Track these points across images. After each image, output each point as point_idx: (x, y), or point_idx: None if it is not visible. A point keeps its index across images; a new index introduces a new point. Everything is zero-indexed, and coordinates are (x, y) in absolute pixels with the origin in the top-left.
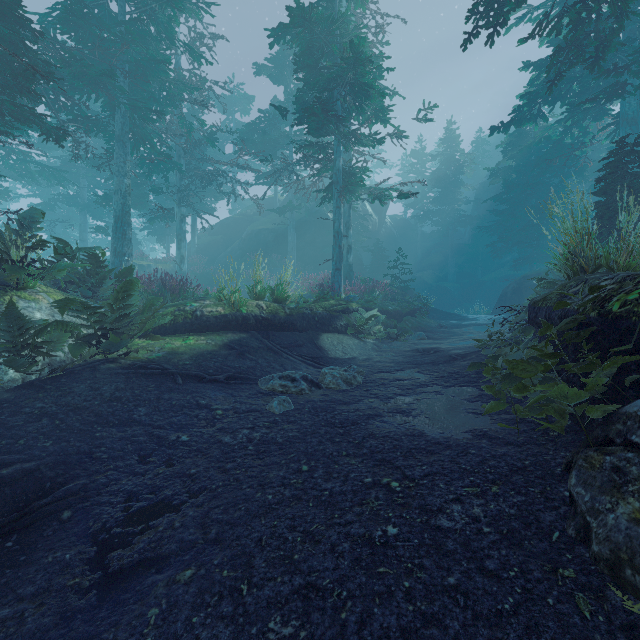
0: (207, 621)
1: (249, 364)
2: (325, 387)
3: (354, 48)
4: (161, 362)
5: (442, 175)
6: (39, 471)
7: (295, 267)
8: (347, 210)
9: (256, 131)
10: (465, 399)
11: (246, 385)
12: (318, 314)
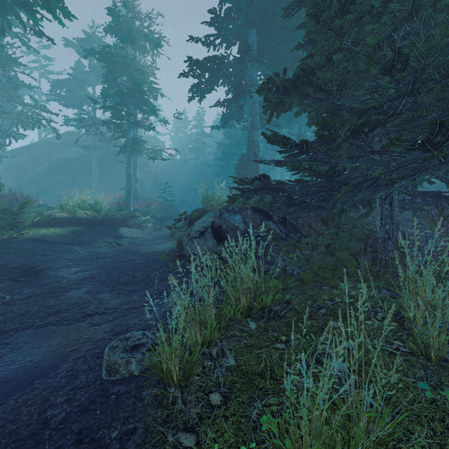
0: (101, 274)
1: (86, 239)
2: (123, 245)
3: (137, 86)
4: (43, 238)
5: (196, 138)
6: (25, 265)
7: (97, 186)
8: (135, 158)
9: (65, 86)
10: (172, 244)
11: (88, 245)
12: (118, 218)
